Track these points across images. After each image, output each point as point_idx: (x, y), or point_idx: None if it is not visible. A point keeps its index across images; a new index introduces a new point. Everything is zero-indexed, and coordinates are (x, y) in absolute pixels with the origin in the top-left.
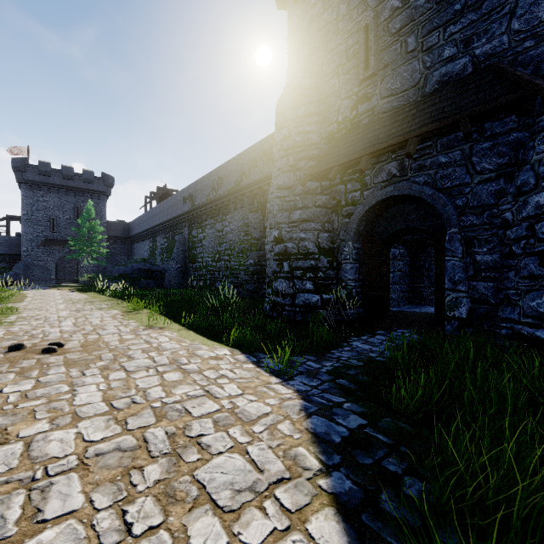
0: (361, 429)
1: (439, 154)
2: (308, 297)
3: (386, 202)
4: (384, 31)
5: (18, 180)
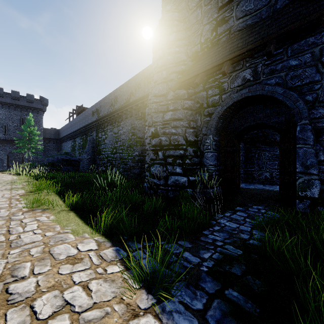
0: None
1: (290, 58)
2: (178, 179)
3: (240, 103)
4: None
5: None
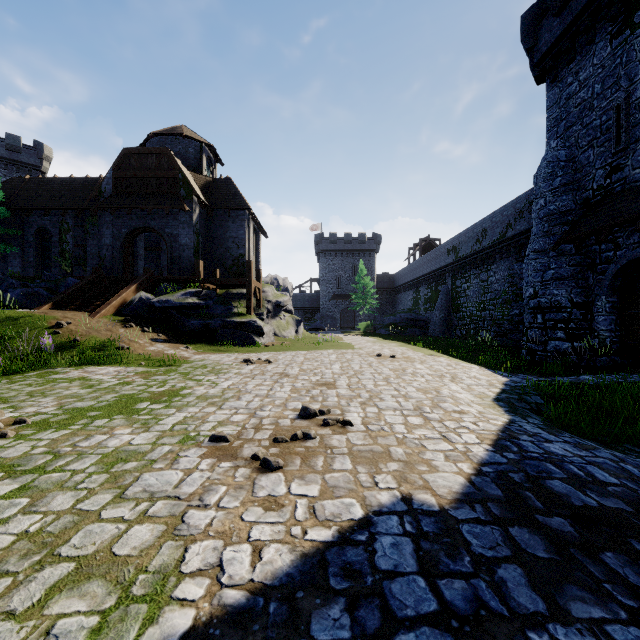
0: (526, 385)
1: None
2: (559, 344)
3: None
4: (635, 110)
5: (317, 251)
